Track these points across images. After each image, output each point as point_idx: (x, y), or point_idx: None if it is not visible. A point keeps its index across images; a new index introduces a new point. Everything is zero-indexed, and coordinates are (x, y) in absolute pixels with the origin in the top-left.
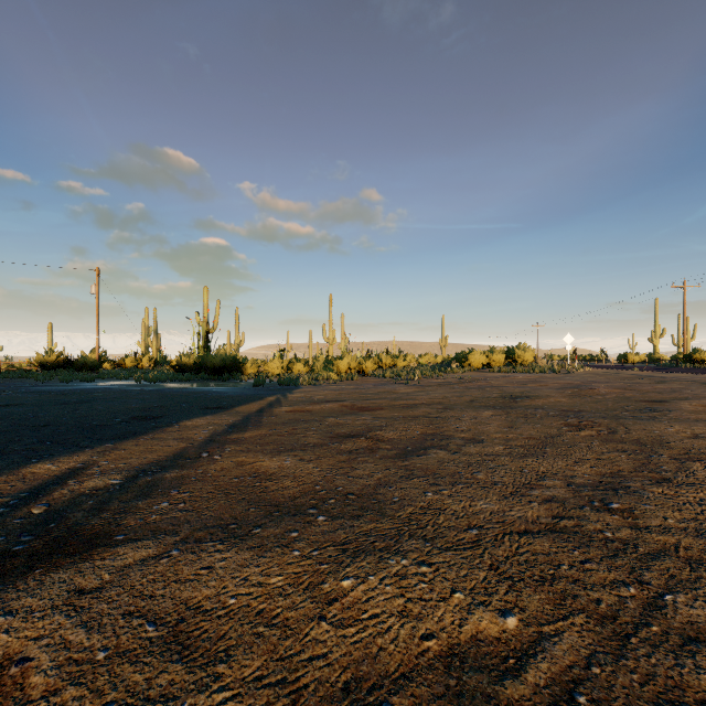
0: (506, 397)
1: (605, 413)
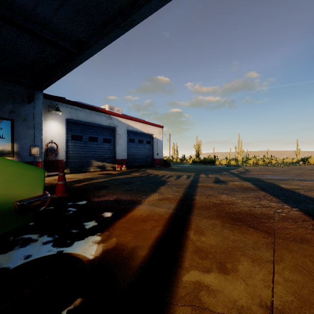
0: (310, 169)
1: None
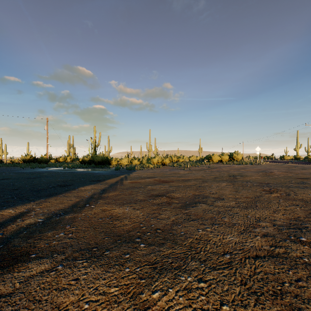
0: (231, 176)
1: (281, 184)
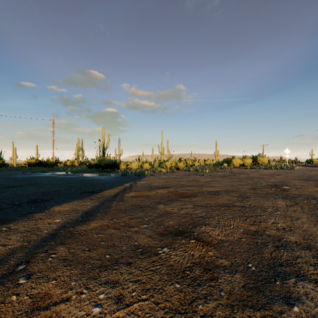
0: (273, 186)
1: None
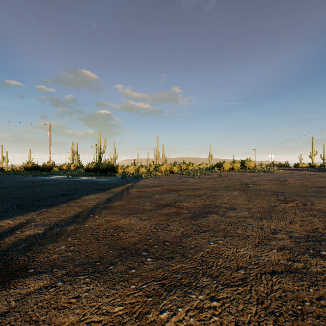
0: (243, 184)
1: (296, 193)
